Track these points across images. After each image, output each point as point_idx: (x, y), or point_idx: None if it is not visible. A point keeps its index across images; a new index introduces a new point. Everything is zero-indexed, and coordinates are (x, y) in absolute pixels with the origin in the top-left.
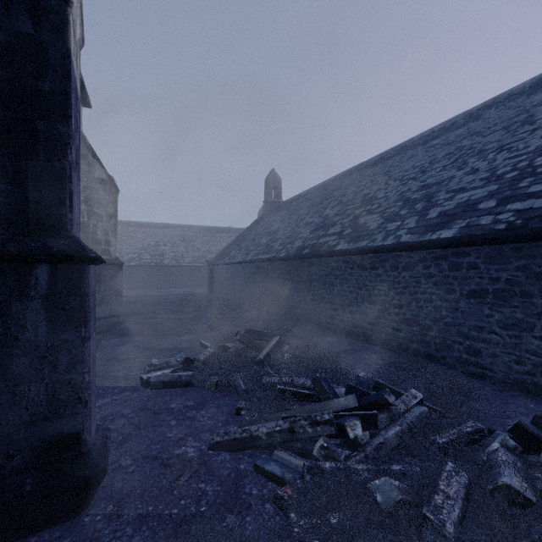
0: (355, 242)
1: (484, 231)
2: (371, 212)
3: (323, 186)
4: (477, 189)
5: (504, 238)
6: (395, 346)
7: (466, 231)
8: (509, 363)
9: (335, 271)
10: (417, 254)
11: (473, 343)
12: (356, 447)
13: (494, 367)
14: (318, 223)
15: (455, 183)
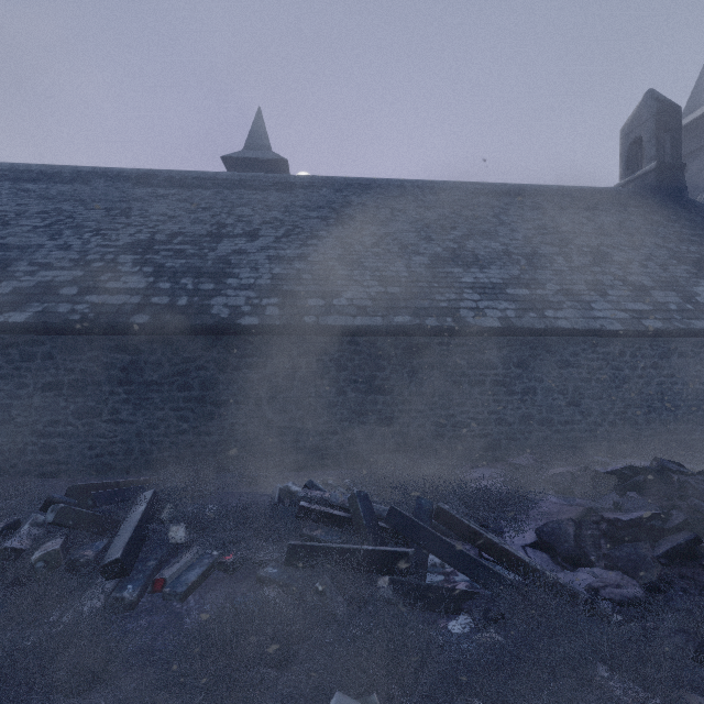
0: None
1: (60, 320)
2: None
3: None
4: (64, 270)
5: (77, 329)
6: None
7: (41, 317)
8: (84, 451)
9: None
10: None
11: (50, 440)
12: None
13: (71, 459)
14: None
15: (43, 255)
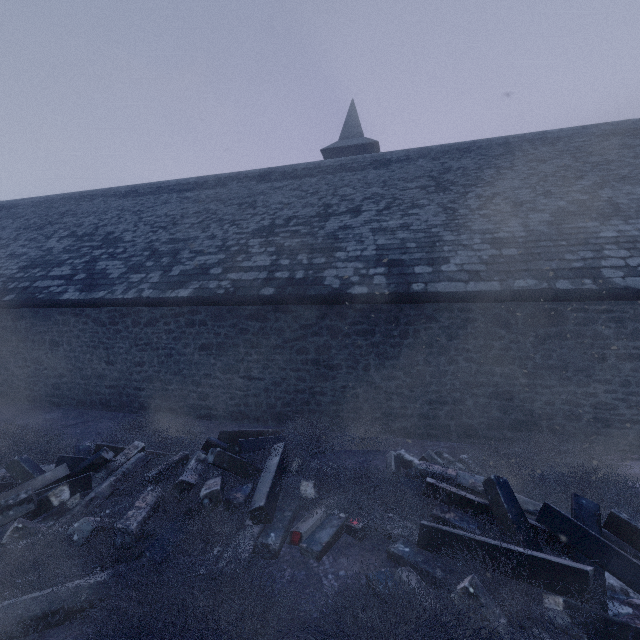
0: (90, 292)
1: (211, 294)
2: (114, 257)
3: (47, 202)
4: (212, 255)
5: (222, 301)
6: (137, 407)
7: (198, 292)
8: (226, 400)
9: (61, 326)
10: (159, 310)
11: (204, 389)
12: (64, 514)
13: (218, 406)
14: (34, 257)
15: (198, 244)
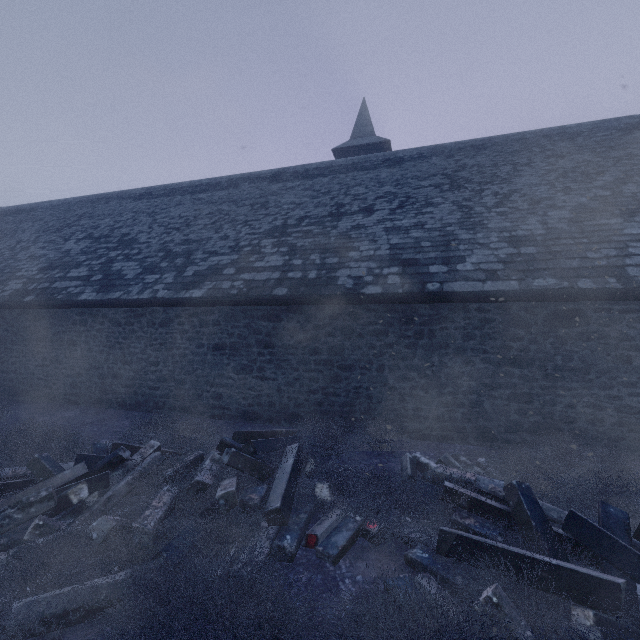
0: (106, 292)
1: (224, 294)
2: (129, 258)
3: (65, 205)
4: (225, 255)
5: (235, 301)
6: (152, 406)
7: (212, 293)
8: (239, 400)
9: (79, 326)
10: (174, 310)
11: (217, 389)
12: (82, 512)
13: (231, 405)
14: (53, 258)
15: (211, 245)
